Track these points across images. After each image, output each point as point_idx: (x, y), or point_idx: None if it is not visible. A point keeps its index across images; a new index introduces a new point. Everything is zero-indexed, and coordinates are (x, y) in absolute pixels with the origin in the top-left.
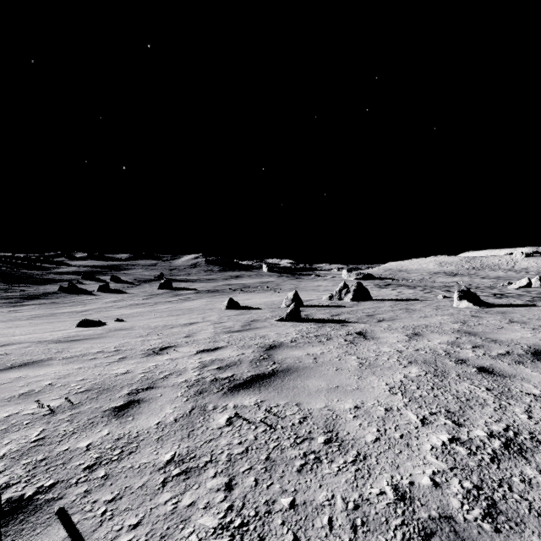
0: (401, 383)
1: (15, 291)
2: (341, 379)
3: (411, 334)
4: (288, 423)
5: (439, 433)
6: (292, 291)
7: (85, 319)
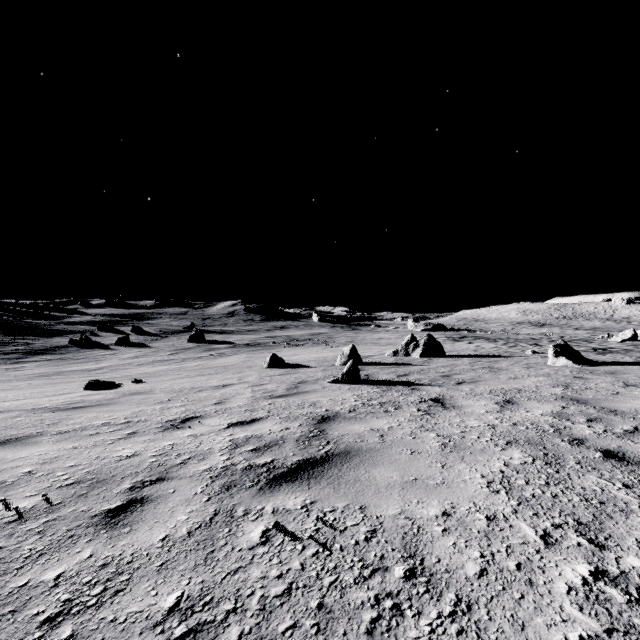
0: (503, 474)
1: (17, 344)
2: (419, 468)
3: (502, 401)
4: (350, 541)
5: (574, 561)
6: (347, 344)
7: (95, 380)
